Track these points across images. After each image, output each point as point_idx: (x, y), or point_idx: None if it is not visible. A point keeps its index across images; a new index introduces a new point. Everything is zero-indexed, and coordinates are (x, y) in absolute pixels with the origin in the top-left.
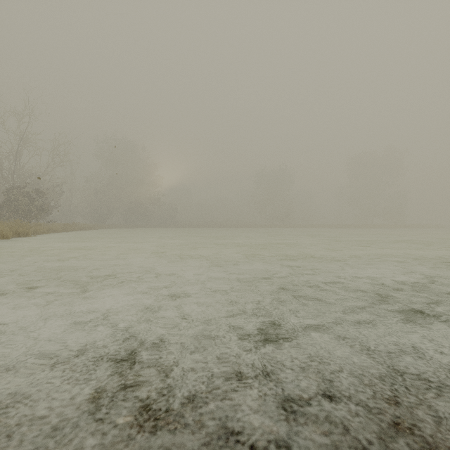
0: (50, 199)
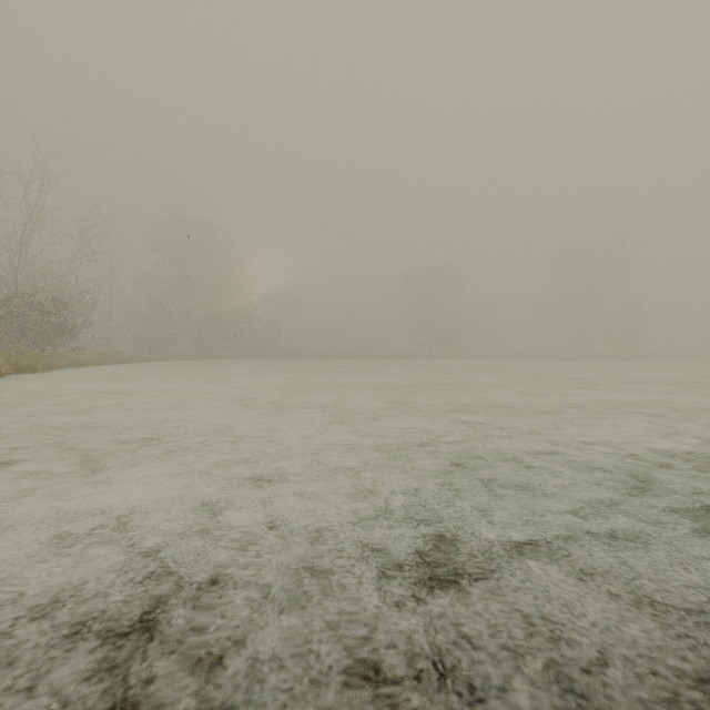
0: (77, 313)
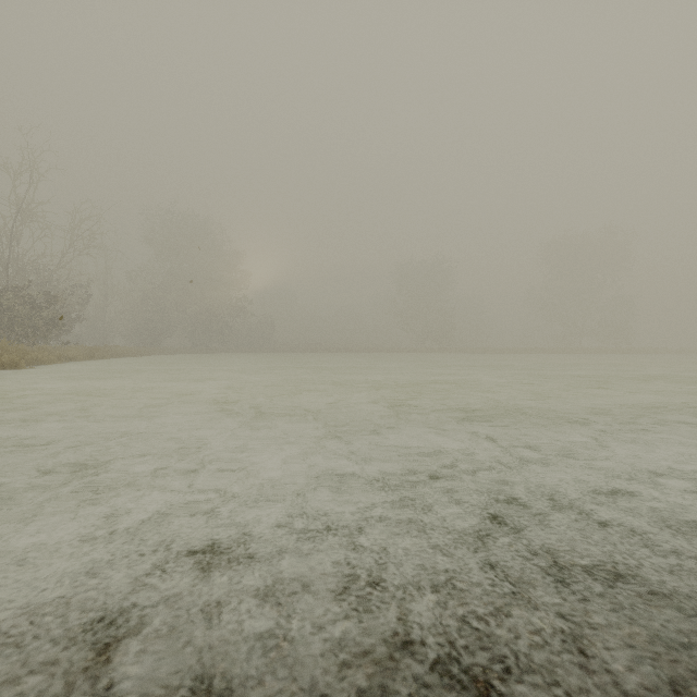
0: (69, 307)
